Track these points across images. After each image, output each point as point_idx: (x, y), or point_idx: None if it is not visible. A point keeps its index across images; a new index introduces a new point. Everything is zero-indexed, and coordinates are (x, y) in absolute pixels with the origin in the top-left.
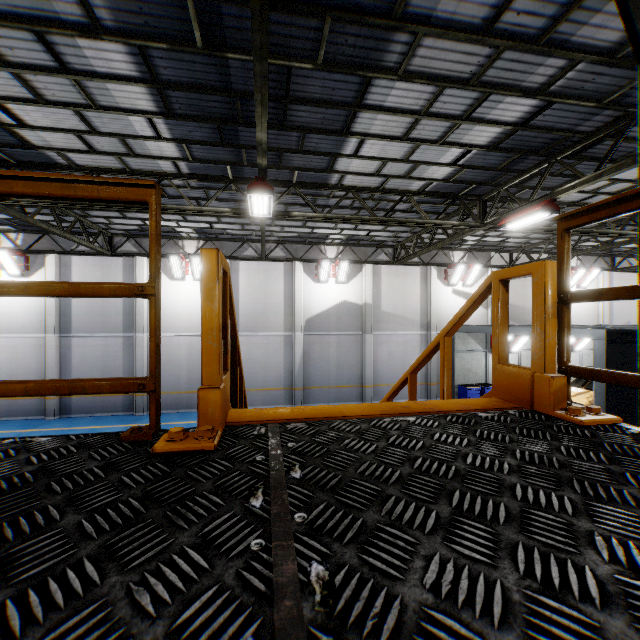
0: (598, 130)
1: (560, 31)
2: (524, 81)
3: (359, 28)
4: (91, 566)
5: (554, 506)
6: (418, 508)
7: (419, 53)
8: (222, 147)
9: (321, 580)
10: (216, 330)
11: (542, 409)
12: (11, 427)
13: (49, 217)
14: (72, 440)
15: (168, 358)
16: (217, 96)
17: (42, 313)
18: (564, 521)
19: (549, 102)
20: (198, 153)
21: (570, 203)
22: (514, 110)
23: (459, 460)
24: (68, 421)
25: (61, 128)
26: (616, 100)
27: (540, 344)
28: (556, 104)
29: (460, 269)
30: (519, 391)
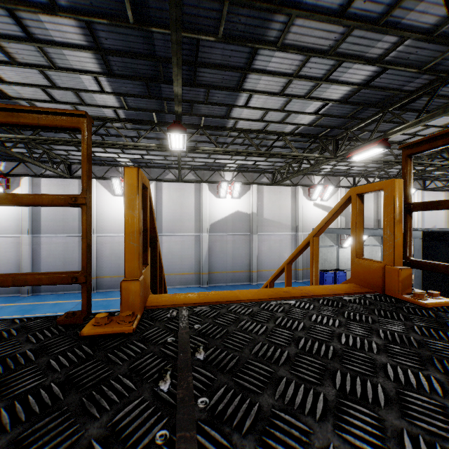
0: (418, 89)
1: (394, 15)
2: (367, 52)
3: (249, 10)
4: None
5: (424, 387)
6: (307, 390)
7: (292, 30)
8: (149, 99)
9: None
10: (136, 233)
11: (392, 293)
12: None
13: (24, 150)
14: (16, 324)
15: (111, 252)
16: (145, 61)
17: (19, 219)
18: (437, 403)
19: (384, 68)
20: (132, 103)
21: (396, 142)
22: (359, 74)
23: (335, 340)
24: (38, 297)
25: (30, 83)
26: (431, 67)
27: (390, 243)
28: (389, 70)
29: (319, 188)
30: (373, 279)
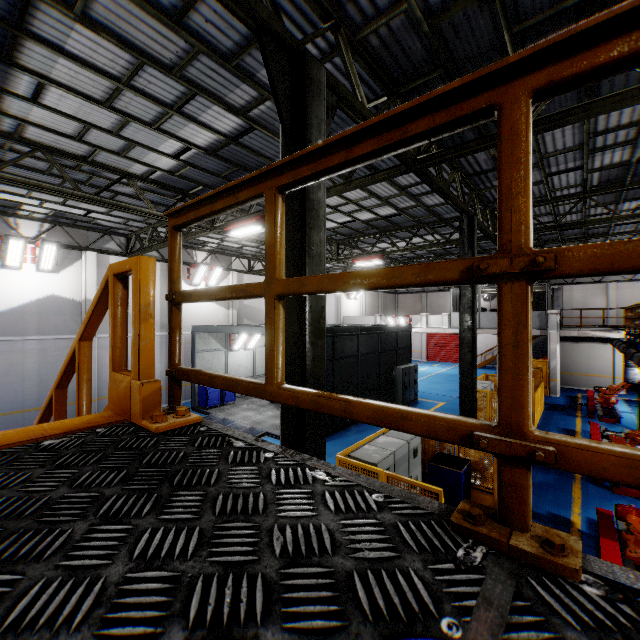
0: None
1: (247, 61)
2: (227, 96)
3: None
4: None
5: None
6: None
7: (100, 1)
8: None
9: None
10: None
11: (136, 420)
12: None
13: None
14: None
15: None
16: None
17: None
18: None
19: (252, 126)
20: None
21: None
22: (224, 122)
23: None
24: None
25: None
26: None
27: (136, 348)
28: (258, 131)
29: (203, 269)
30: (124, 401)
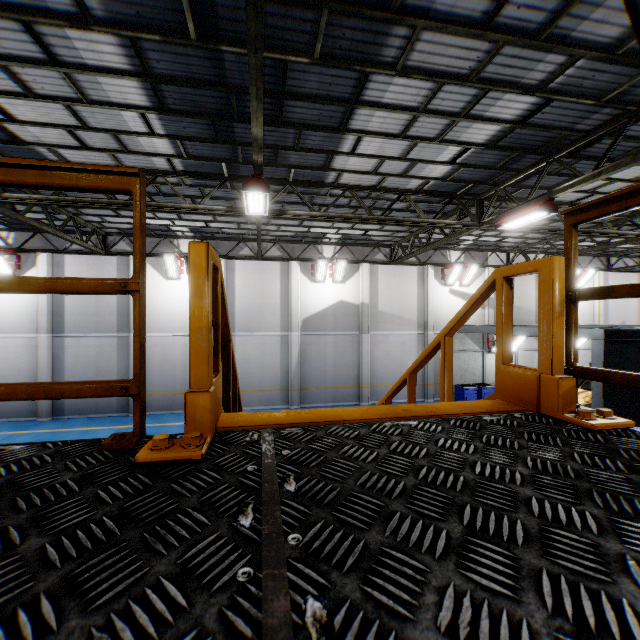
0: (597, 128)
1: (560, 26)
2: (523, 78)
3: (357, 21)
4: (49, 604)
5: (576, 523)
6: (426, 527)
7: (418, 48)
8: (217, 144)
9: (318, 621)
10: (205, 329)
11: (549, 412)
12: (2, 429)
13: (41, 215)
14: (48, 448)
15: (163, 358)
16: (212, 91)
17: (34, 313)
18: (589, 542)
19: (548, 99)
20: (193, 150)
21: (567, 203)
22: (513, 107)
23: (467, 469)
24: (61, 422)
25: (52, 123)
26: (615, 98)
27: (547, 344)
28: (555, 102)
29: (457, 269)
30: (524, 393)
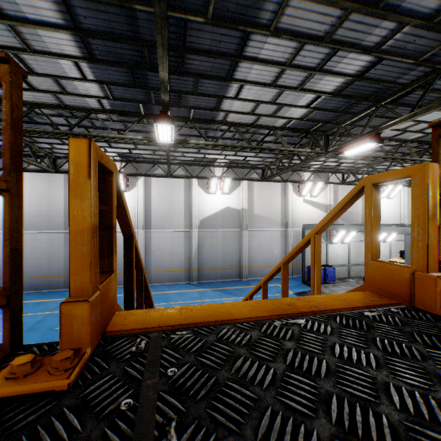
0: (412, 82)
1: None
2: (364, 40)
3: None
4: None
5: None
6: None
7: (287, 13)
8: (135, 88)
9: None
10: (87, 232)
11: (425, 307)
12: None
13: None
14: None
15: None
16: (129, 45)
17: (1, 215)
18: None
19: (380, 58)
20: (117, 93)
21: (386, 138)
22: (354, 64)
23: (384, 399)
24: None
25: None
26: (428, 58)
27: (421, 244)
28: (385, 60)
29: (308, 185)
30: (396, 287)
